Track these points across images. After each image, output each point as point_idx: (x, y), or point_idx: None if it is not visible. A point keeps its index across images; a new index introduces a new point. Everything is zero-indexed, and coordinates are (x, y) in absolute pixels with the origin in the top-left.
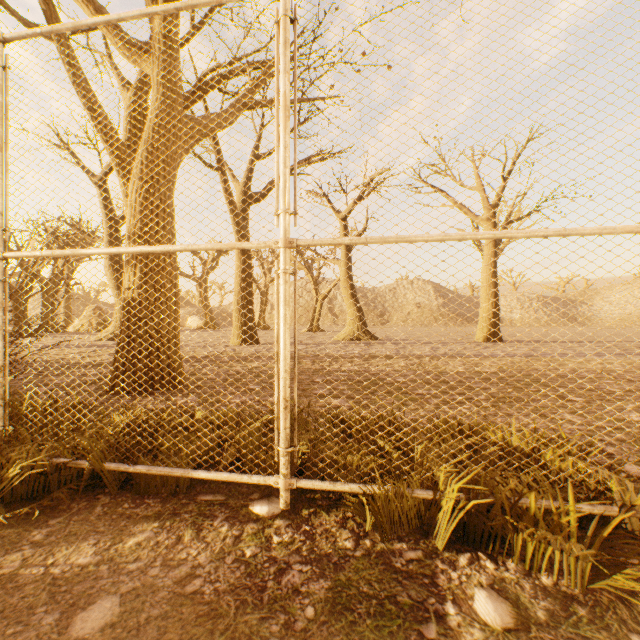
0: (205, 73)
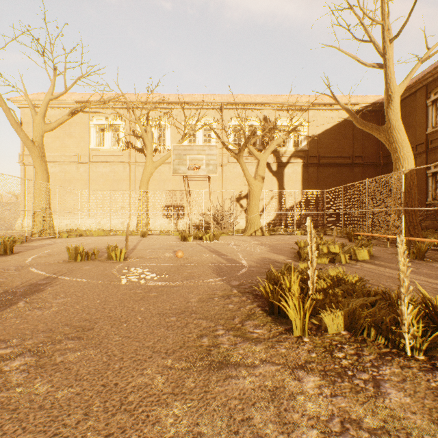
0: None
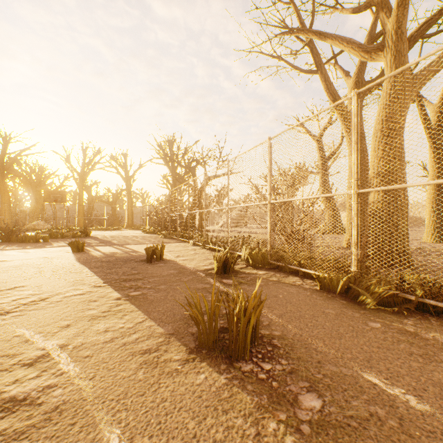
0: (412, 33)
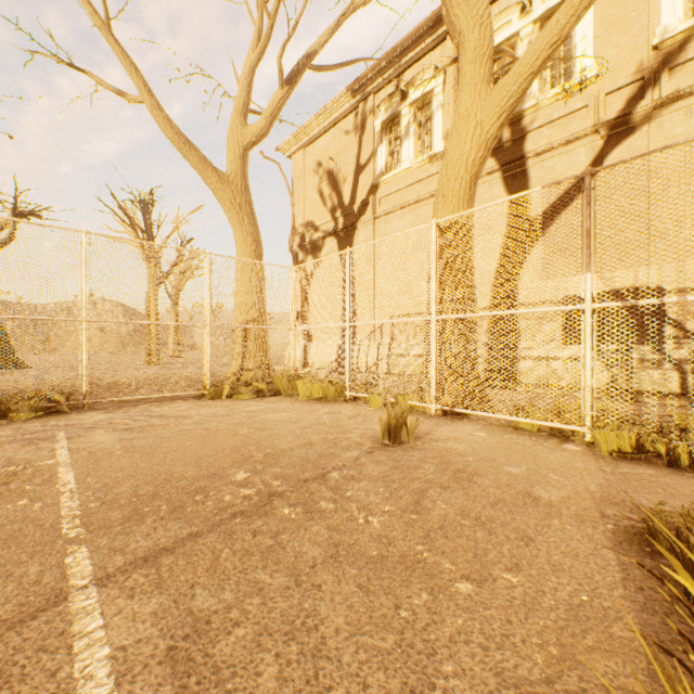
0: None
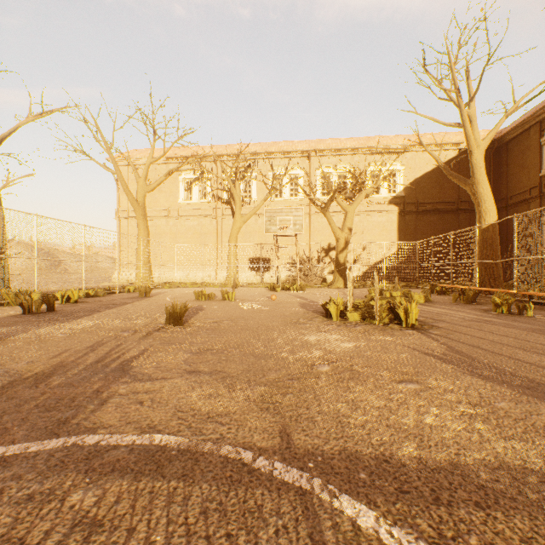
0: None
